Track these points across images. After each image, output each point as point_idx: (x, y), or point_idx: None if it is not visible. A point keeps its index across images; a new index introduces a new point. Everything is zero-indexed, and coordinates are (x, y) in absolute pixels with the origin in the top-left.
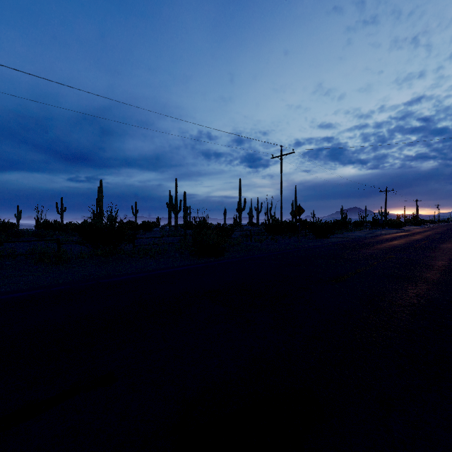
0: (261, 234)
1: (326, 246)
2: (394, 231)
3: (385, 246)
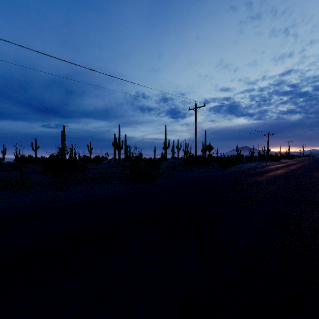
0: (181, 165)
1: (230, 174)
2: (275, 163)
3: (274, 174)
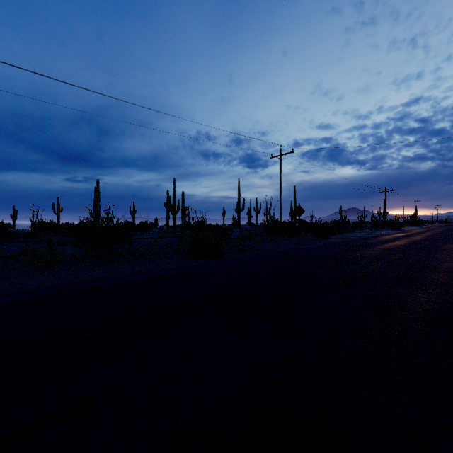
0: (260, 235)
1: (327, 246)
2: (394, 231)
3: (387, 247)
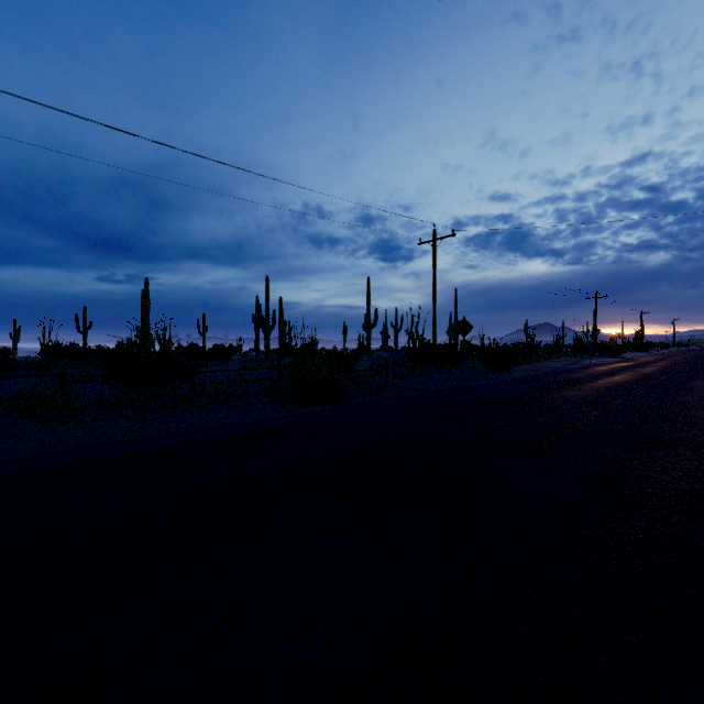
0: (403, 365)
1: (508, 384)
2: (610, 360)
3: (604, 385)
